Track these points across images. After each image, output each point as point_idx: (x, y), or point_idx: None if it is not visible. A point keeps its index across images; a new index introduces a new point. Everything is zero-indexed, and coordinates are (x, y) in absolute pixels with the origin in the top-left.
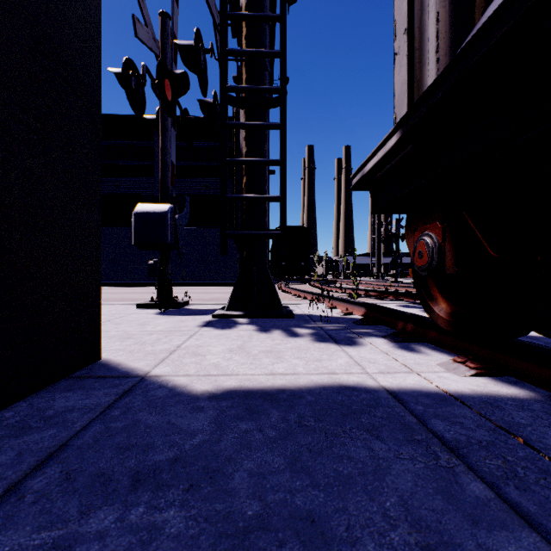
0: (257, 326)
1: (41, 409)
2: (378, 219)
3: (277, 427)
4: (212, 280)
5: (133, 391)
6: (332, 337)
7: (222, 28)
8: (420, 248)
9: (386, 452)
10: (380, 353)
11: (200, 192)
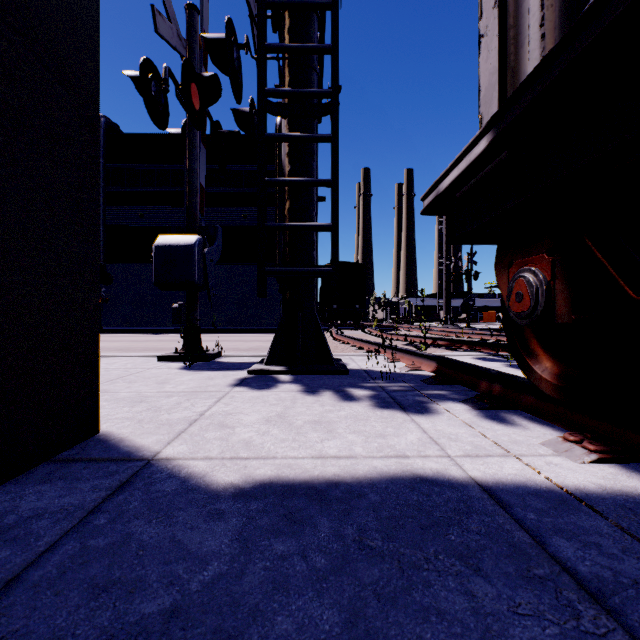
0: (303, 386)
1: (0, 513)
2: (446, 254)
3: (328, 549)
4: (251, 325)
5: (132, 483)
6: (398, 401)
7: (260, 19)
8: (519, 288)
9: (494, 601)
10: (462, 425)
11: (237, 223)
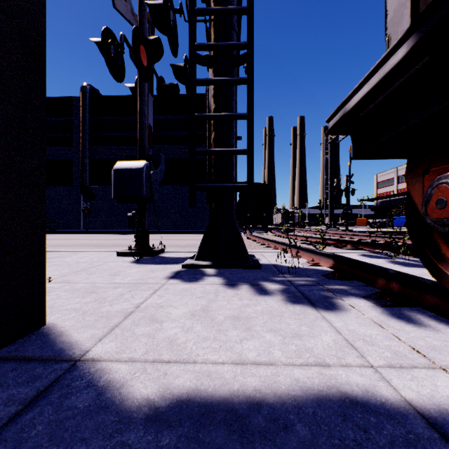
0: (224, 279)
1: None
2: (330, 176)
3: None
4: (189, 228)
5: (48, 394)
6: (306, 295)
7: None
8: (441, 194)
9: None
10: (373, 325)
11: (179, 156)
